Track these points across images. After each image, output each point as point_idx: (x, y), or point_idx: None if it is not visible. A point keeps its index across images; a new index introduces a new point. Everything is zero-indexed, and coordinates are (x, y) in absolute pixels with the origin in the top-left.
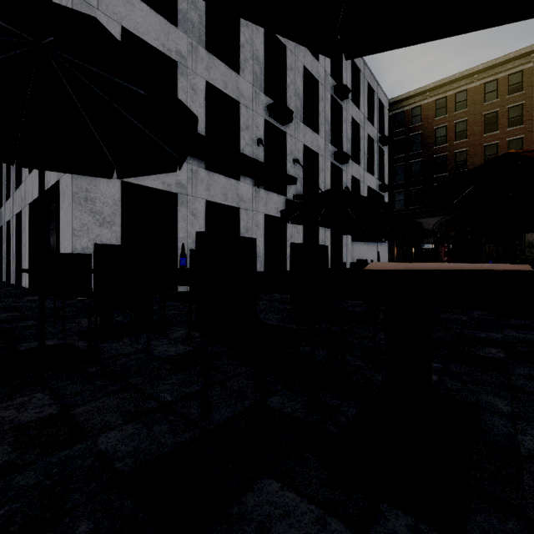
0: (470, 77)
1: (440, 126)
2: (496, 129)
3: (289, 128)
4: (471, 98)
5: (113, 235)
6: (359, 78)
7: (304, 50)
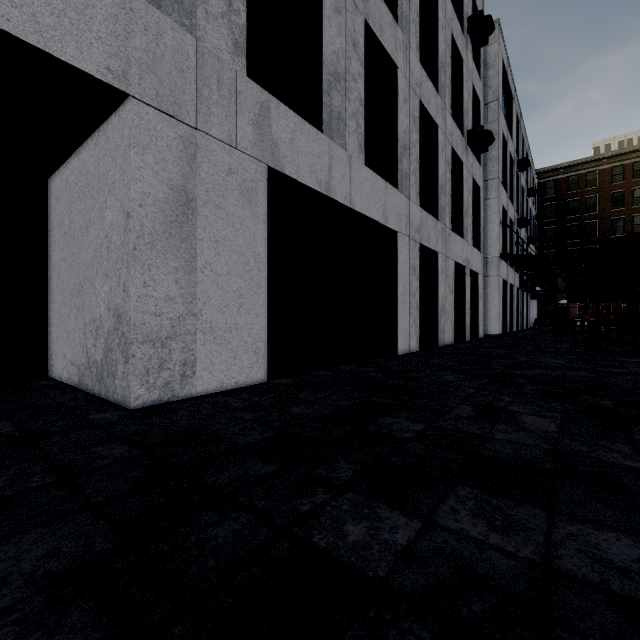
0: (600, 160)
1: (572, 199)
2: (623, 206)
3: (519, 229)
4: (600, 178)
5: (501, 305)
6: (530, 174)
7: (521, 173)
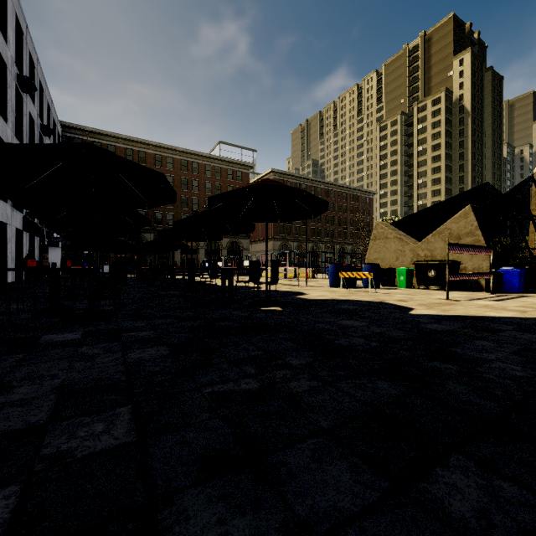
0: (118, 138)
1: None
2: None
3: None
4: (118, 153)
5: None
6: (49, 114)
7: (29, 99)
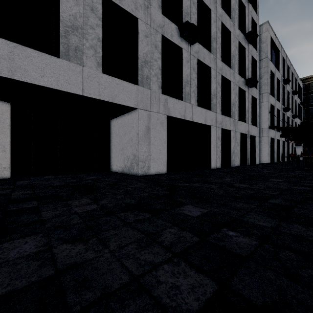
0: None
1: None
2: None
3: (285, 112)
4: None
5: (270, 149)
6: (295, 82)
7: (287, 85)
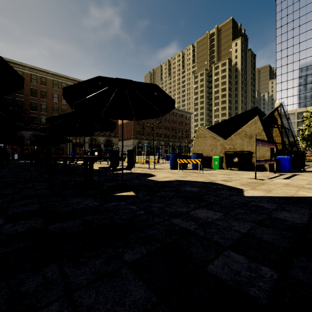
0: (24, 67)
1: None
2: (36, 97)
3: None
4: (25, 77)
5: None
6: None
7: None
